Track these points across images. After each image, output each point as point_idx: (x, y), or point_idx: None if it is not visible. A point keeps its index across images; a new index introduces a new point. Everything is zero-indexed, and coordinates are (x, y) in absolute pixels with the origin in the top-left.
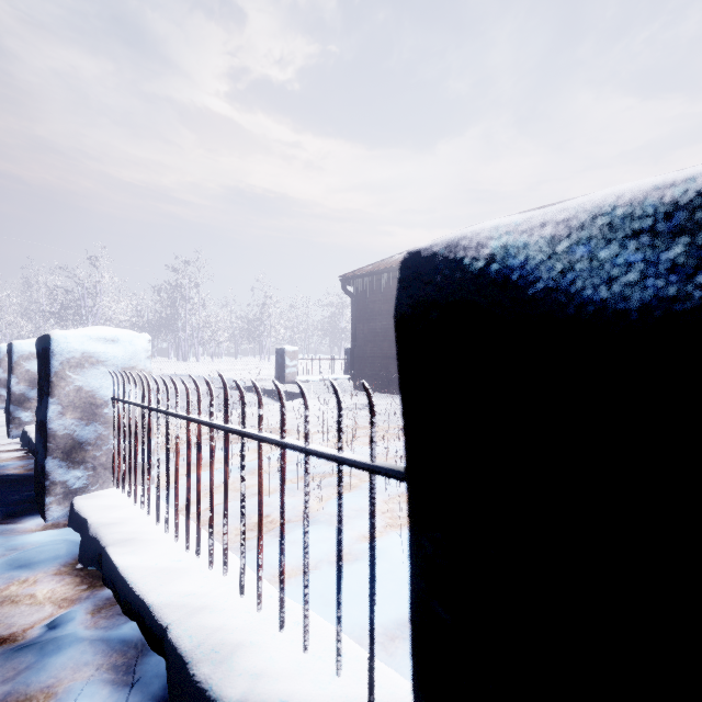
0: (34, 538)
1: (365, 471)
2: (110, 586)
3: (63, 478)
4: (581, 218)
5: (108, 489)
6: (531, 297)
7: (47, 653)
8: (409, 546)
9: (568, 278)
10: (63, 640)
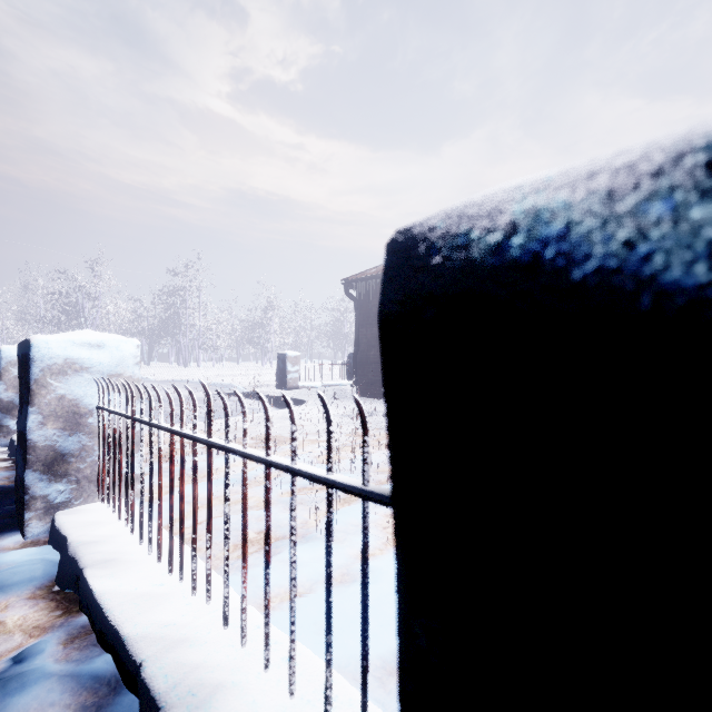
0: (10, 557)
1: (357, 496)
2: (86, 612)
3: (43, 492)
4: (657, 159)
5: (92, 503)
6: (577, 284)
7: (10, 692)
8: (397, 626)
9: (639, 251)
10: (28, 676)
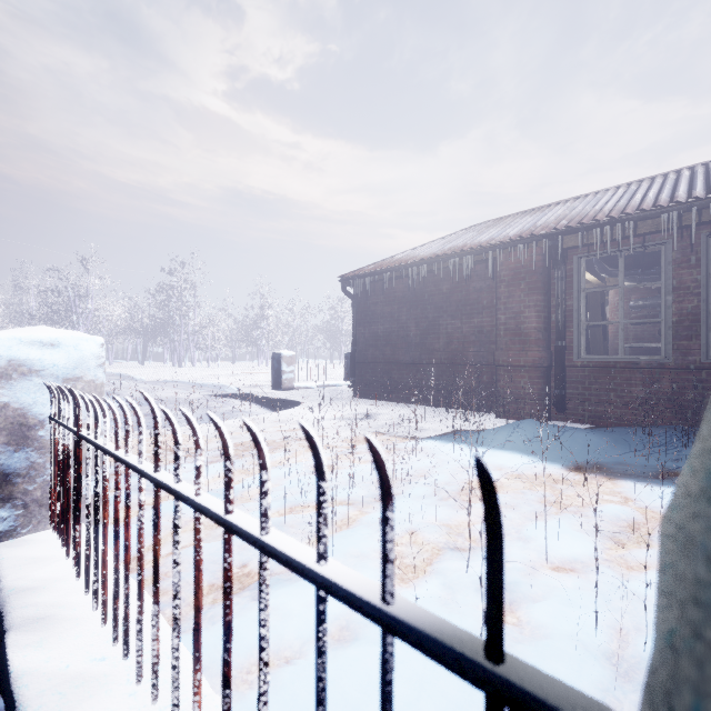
0: None
1: (372, 621)
2: (2, 696)
3: None
4: None
5: (44, 531)
6: None
7: None
8: None
9: None
10: None
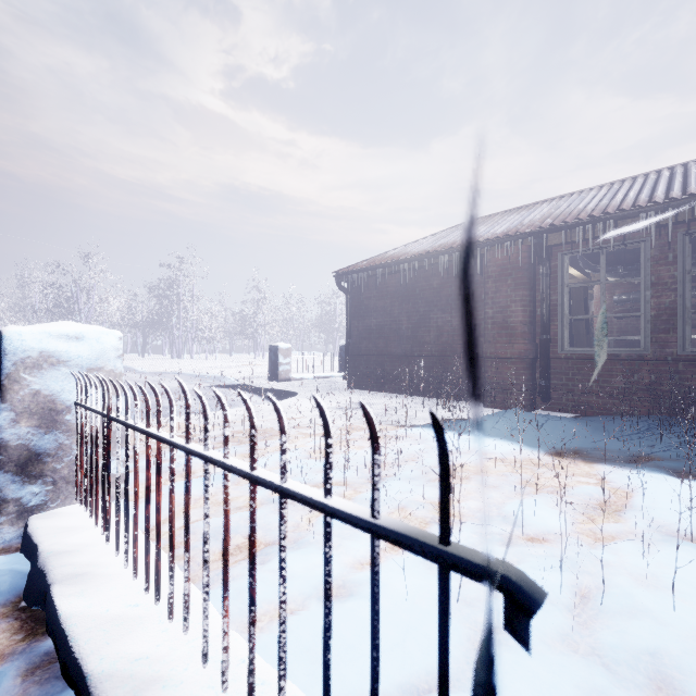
0: None
1: (365, 531)
2: (51, 636)
3: (16, 495)
4: None
5: (70, 506)
6: None
7: None
8: None
9: None
10: None
